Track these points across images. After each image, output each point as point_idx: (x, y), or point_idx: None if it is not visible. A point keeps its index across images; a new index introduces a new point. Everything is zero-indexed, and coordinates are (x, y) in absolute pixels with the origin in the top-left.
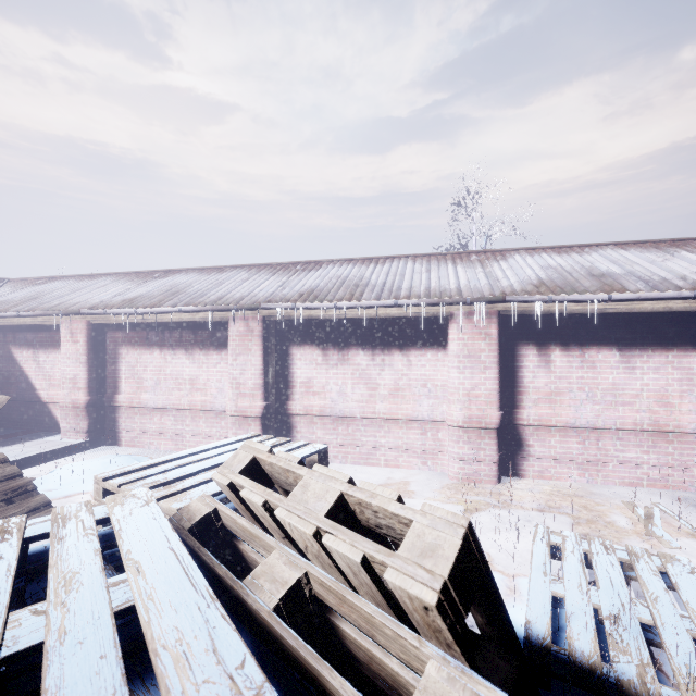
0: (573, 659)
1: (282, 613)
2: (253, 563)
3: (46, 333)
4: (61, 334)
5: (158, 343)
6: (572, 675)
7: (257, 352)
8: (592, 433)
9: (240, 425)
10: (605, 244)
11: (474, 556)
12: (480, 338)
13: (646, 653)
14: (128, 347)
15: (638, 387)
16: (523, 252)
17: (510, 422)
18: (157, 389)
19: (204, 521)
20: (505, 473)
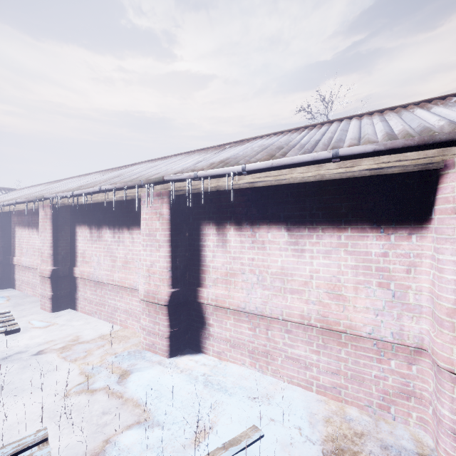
0: None
1: None
2: None
3: None
4: None
5: (27, 224)
6: None
7: (48, 231)
8: (262, 320)
9: (42, 283)
10: (346, 117)
11: None
12: (156, 218)
13: None
14: (18, 227)
15: (307, 273)
16: (267, 137)
17: (194, 299)
18: (27, 254)
19: None
20: (192, 348)
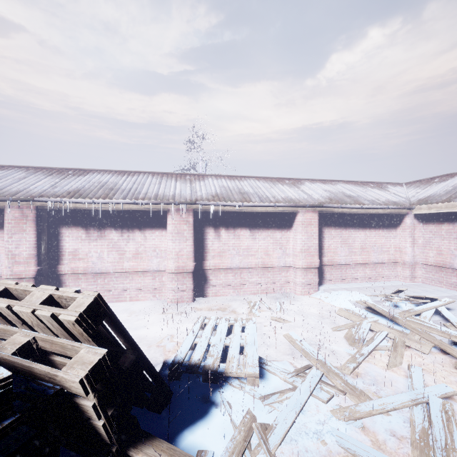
0: (190, 363)
1: (17, 356)
2: None
3: None
4: None
5: None
6: (187, 369)
7: (31, 232)
8: (238, 270)
9: None
10: (251, 177)
11: (102, 307)
12: (184, 223)
13: (220, 354)
14: None
15: (257, 247)
16: (214, 177)
17: (201, 268)
18: None
19: None
20: (198, 296)
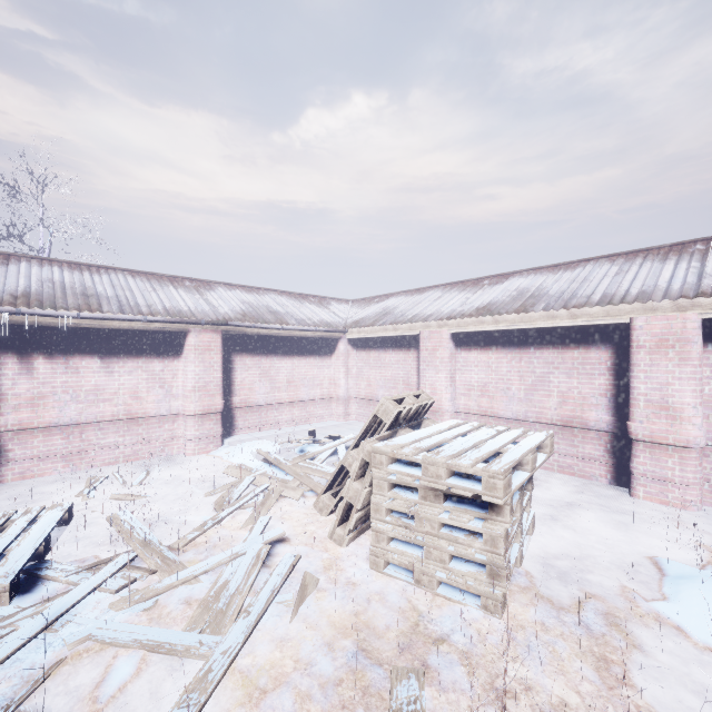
0: None
1: None
2: None
3: None
4: None
5: None
6: None
7: None
8: (76, 428)
9: None
10: (121, 269)
11: None
12: None
13: None
14: None
15: (117, 387)
16: (35, 261)
17: None
18: None
19: None
20: None
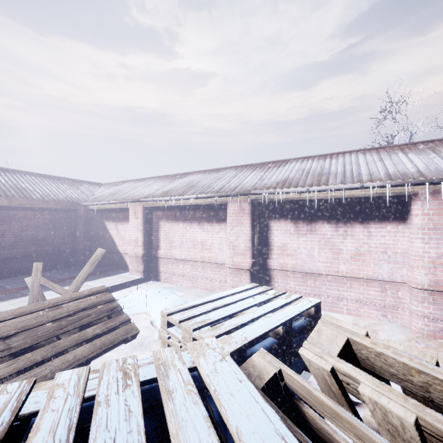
0: None
1: None
2: (321, 431)
3: (121, 213)
4: (129, 213)
5: (181, 218)
6: None
7: (247, 225)
8: None
9: (235, 274)
10: None
11: None
12: None
13: None
14: (165, 221)
15: None
16: None
17: None
18: (181, 248)
19: (272, 381)
20: None
